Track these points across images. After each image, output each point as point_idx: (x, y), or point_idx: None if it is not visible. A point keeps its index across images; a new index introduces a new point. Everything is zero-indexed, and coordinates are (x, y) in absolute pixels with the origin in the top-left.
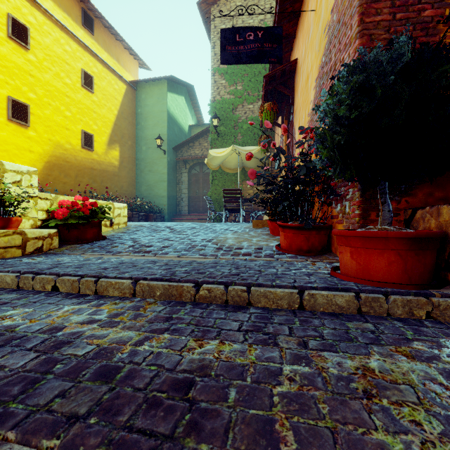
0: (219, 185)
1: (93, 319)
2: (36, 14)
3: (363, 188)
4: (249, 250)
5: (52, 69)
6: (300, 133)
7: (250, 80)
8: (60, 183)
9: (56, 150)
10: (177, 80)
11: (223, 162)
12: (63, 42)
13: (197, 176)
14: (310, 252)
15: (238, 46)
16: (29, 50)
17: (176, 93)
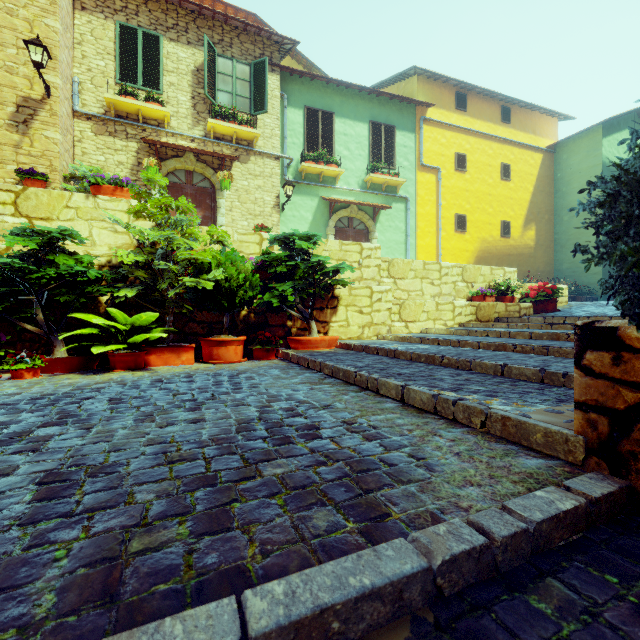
0: None
1: None
2: (469, 140)
3: None
4: None
5: (479, 177)
6: None
7: None
8: None
9: (482, 245)
10: (618, 116)
11: None
12: (487, 149)
13: None
14: None
15: None
16: (465, 172)
17: (617, 130)
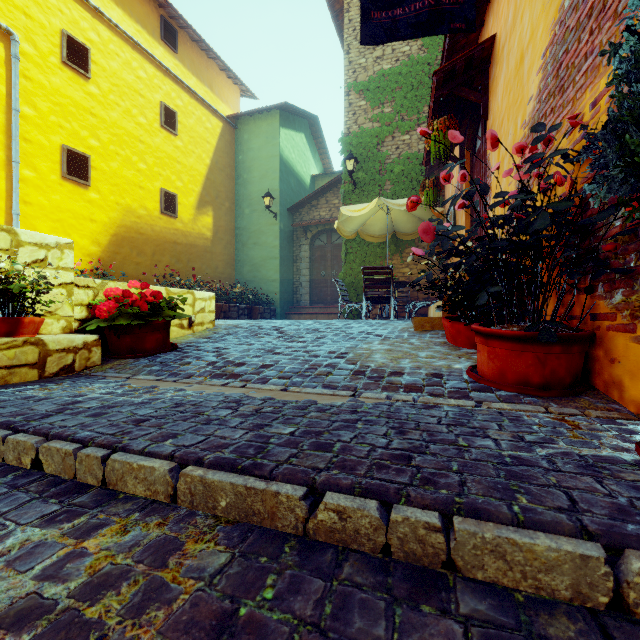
0: (356, 261)
1: (35, 603)
2: (99, 29)
3: None
4: (416, 379)
5: (121, 104)
6: (533, 142)
7: (405, 96)
8: (131, 264)
9: (126, 218)
10: (294, 109)
11: (362, 225)
12: (136, 66)
13: (324, 249)
14: (549, 390)
15: (392, 10)
16: (90, 80)
17: (293, 128)
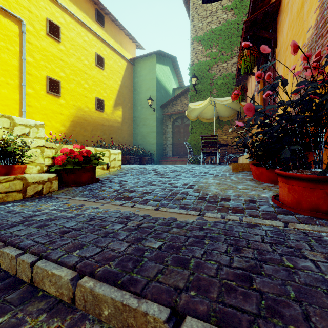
0: (197, 133)
1: None
2: (65, 16)
3: None
4: (238, 203)
5: (75, 54)
6: None
7: (224, 42)
8: (81, 136)
9: (78, 112)
10: (163, 53)
11: (200, 113)
12: (83, 35)
13: (179, 127)
14: None
15: None
16: (60, 43)
17: (163, 64)
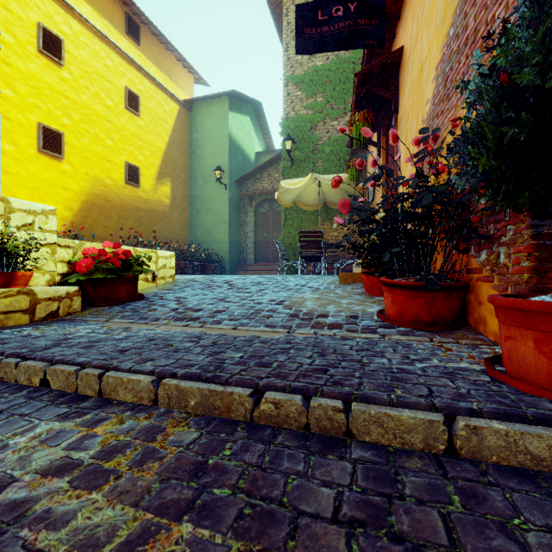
0: (294, 226)
1: (68, 462)
2: (71, 22)
3: (537, 224)
4: (337, 319)
5: (90, 88)
6: (421, 140)
7: (334, 89)
8: (99, 226)
9: (95, 187)
10: (241, 96)
11: (298, 196)
12: (103, 55)
13: (266, 215)
14: (435, 326)
15: (320, 28)
16: (63, 67)
17: (240, 112)
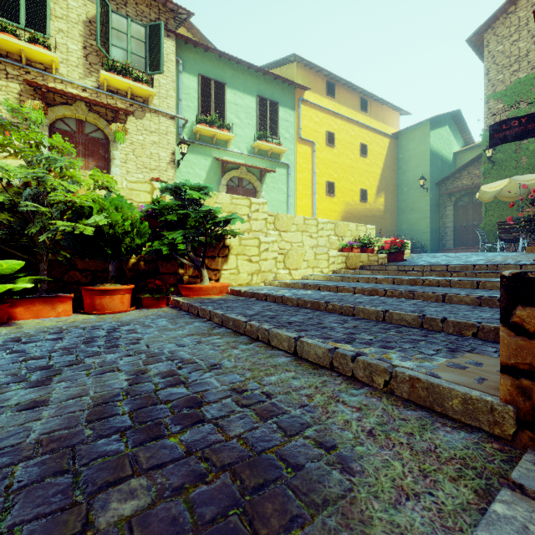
0: (494, 215)
1: None
2: (337, 122)
3: None
4: (510, 262)
5: (344, 153)
6: None
7: None
8: None
9: (346, 208)
10: (440, 115)
11: (499, 191)
12: (350, 130)
13: (465, 207)
14: None
15: (504, 132)
16: (334, 147)
17: (439, 126)
